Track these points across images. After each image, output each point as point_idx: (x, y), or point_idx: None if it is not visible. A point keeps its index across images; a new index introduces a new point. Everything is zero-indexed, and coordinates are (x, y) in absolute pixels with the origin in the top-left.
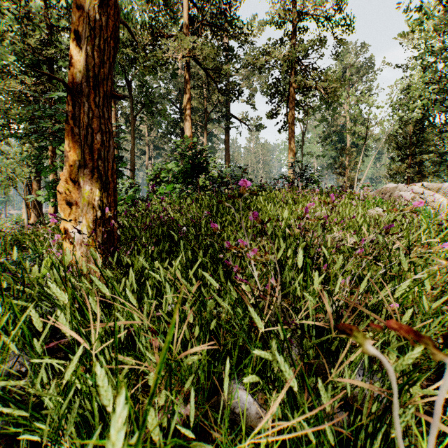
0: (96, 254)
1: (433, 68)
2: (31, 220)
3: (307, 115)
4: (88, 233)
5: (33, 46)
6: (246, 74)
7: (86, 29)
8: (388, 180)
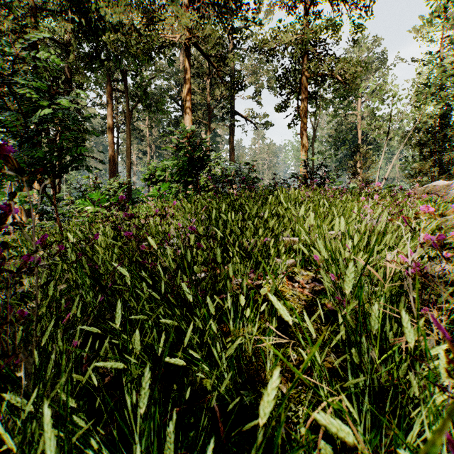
0: None
1: None
2: None
3: (318, 111)
4: None
5: (11, 28)
6: (251, 69)
7: None
8: (410, 181)
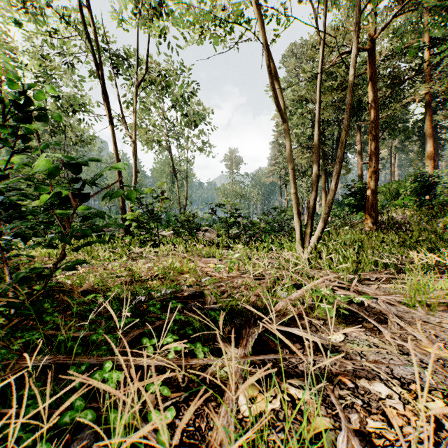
0: (374, 230)
1: None
2: (305, 222)
3: None
4: (372, 225)
5: None
6: None
7: (371, 182)
8: None
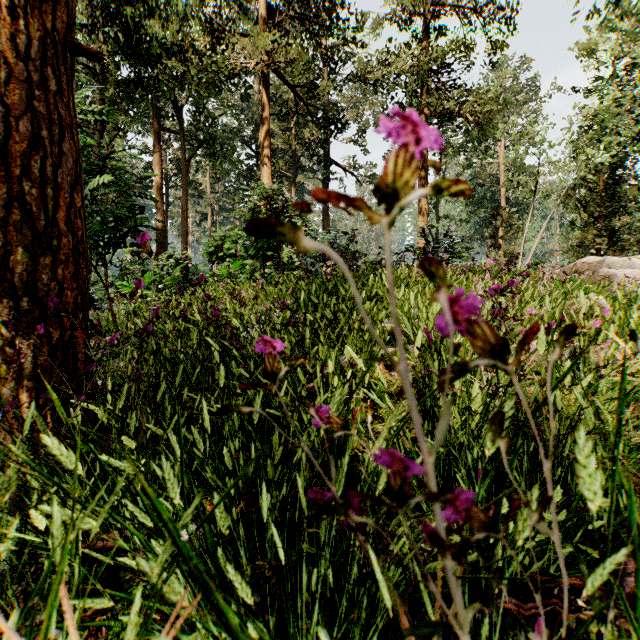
0: None
1: (633, 87)
2: None
3: (444, 159)
4: None
5: None
6: (353, 101)
7: None
8: (568, 255)
